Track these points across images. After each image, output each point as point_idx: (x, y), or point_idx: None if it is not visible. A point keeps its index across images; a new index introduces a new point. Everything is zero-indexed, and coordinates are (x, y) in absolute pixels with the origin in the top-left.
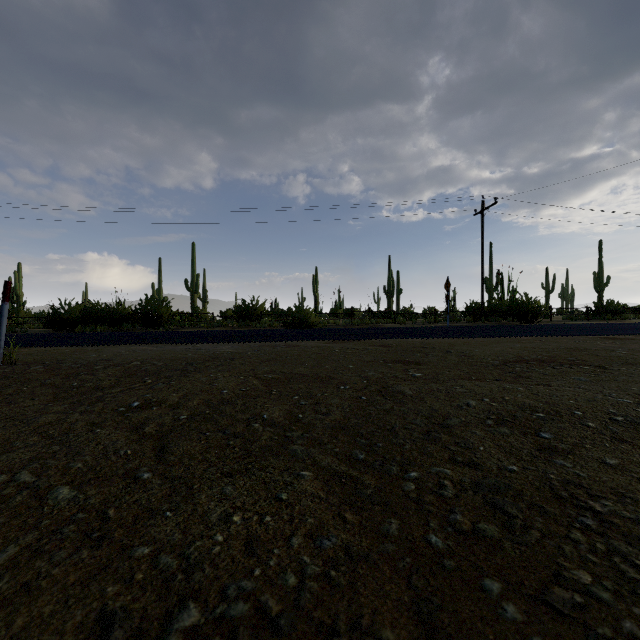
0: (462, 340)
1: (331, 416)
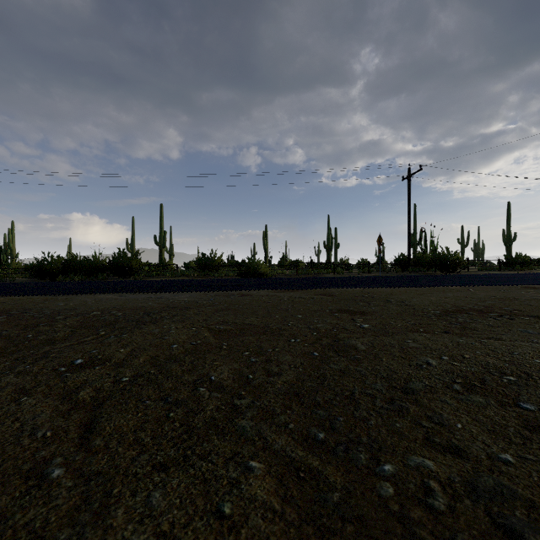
0: (397, 289)
1: (283, 377)
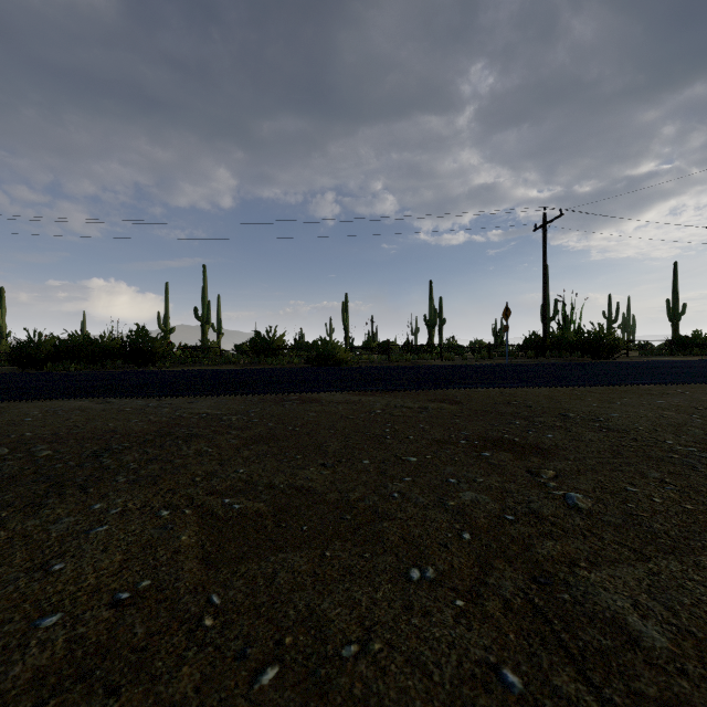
0: (557, 389)
1: None
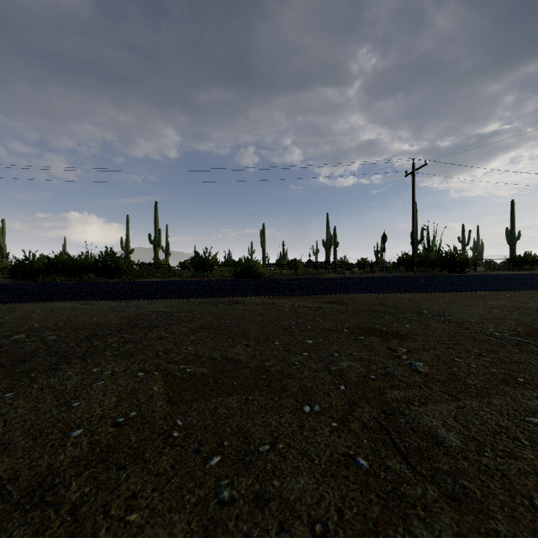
0: (418, 294)
1: None
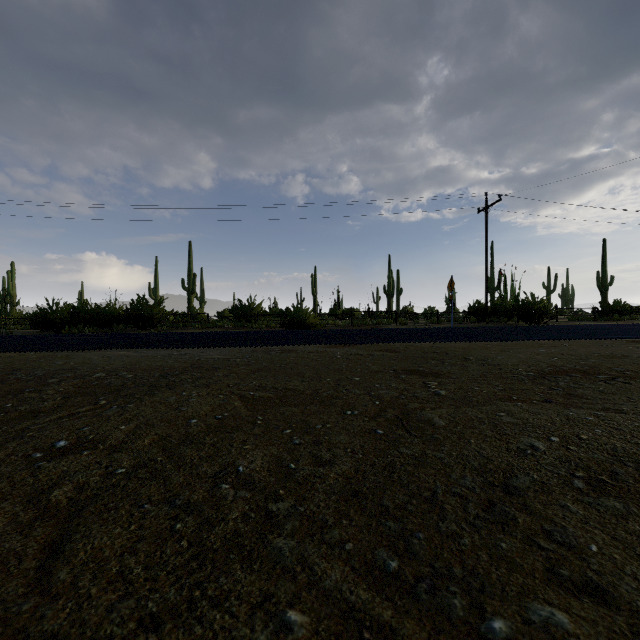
0: (475, 344)
1: (337, 467)
